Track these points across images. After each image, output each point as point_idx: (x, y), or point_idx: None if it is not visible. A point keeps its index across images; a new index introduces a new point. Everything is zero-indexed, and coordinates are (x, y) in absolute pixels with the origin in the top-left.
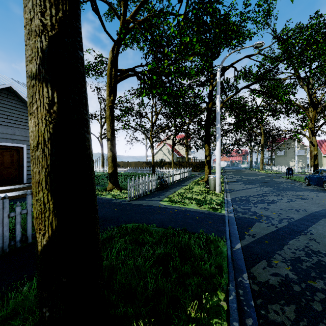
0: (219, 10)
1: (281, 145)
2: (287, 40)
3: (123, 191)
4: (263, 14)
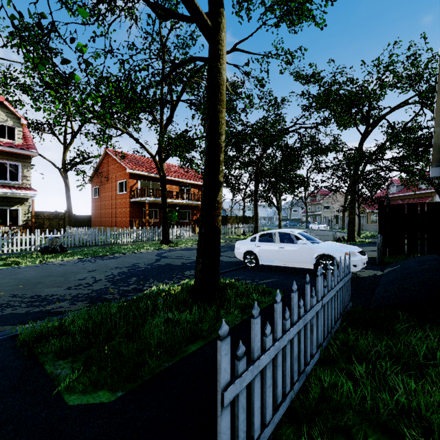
0: None
1: None
2: None
3: None
4: None
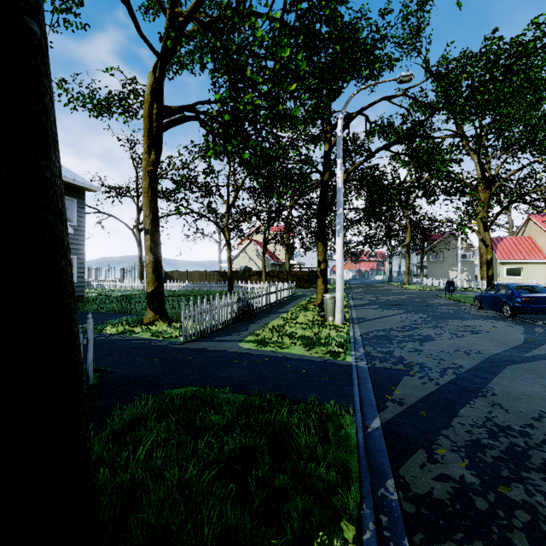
0: (341, 14)
1: (437, 245)
2: (447, 76)
3: (174, 324)
4: (410, 33)
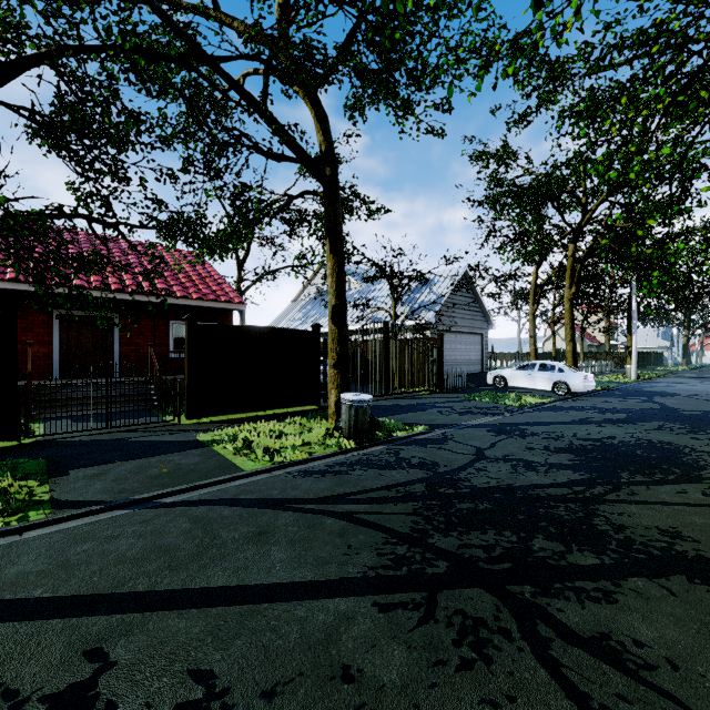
0: None
1: None
2: None
3: None
4: None
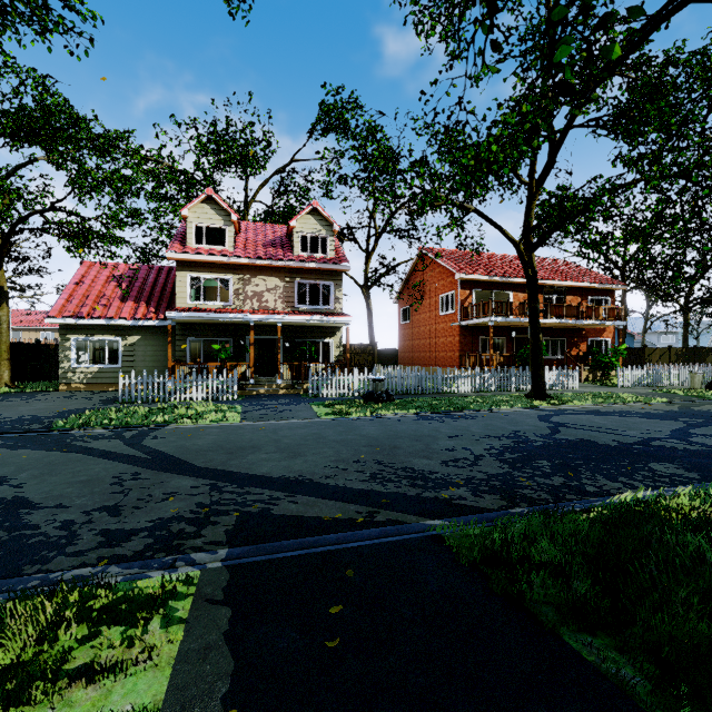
0: None
1: None
2: None
3: None
4: None
